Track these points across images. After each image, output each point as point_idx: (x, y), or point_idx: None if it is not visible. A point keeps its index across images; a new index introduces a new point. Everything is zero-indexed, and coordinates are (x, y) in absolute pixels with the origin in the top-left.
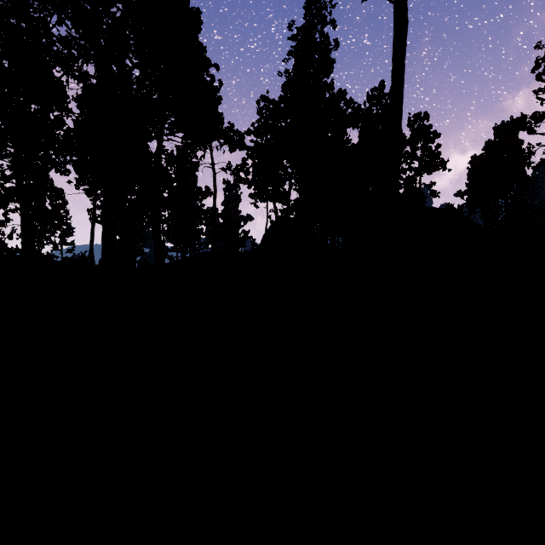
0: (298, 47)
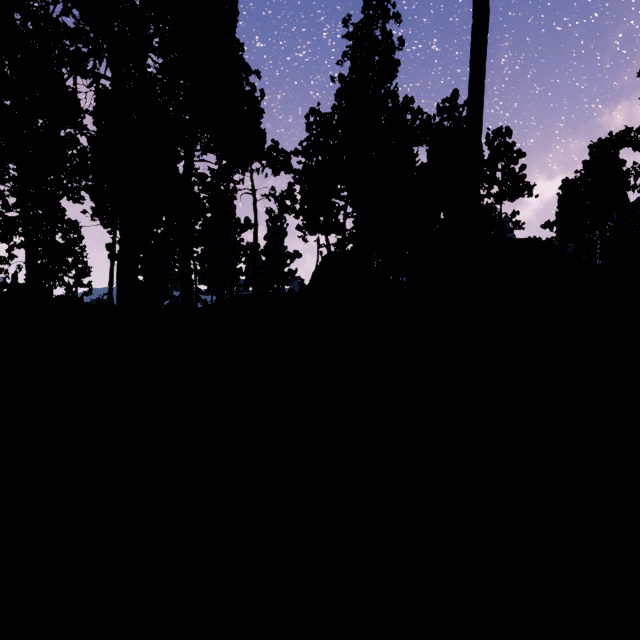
0: (355, 46)
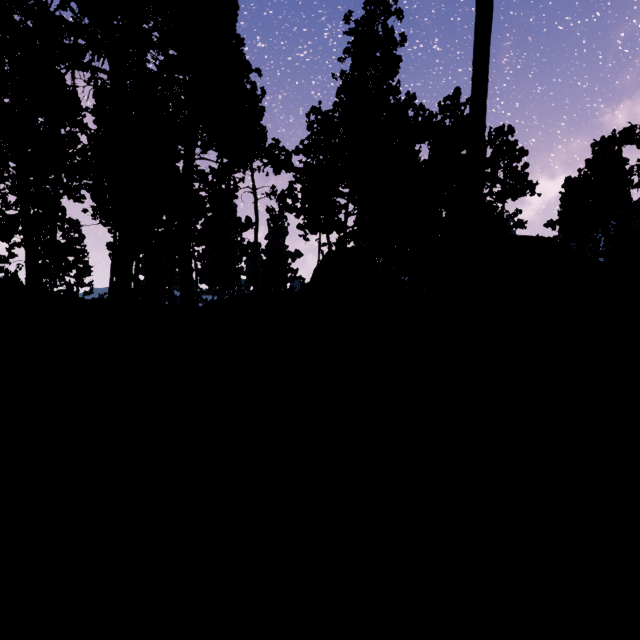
0: (356, 43)
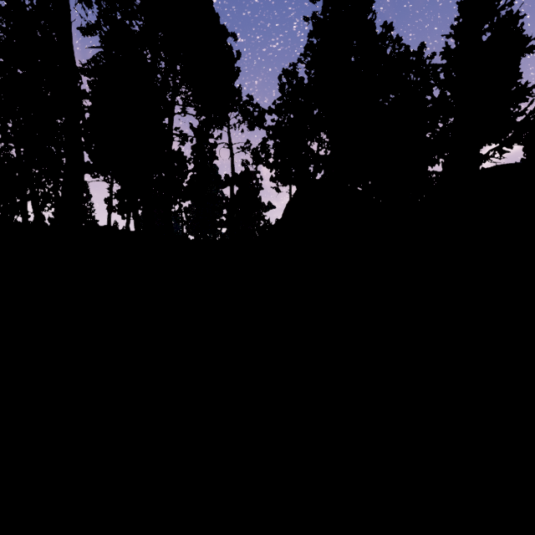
0: None
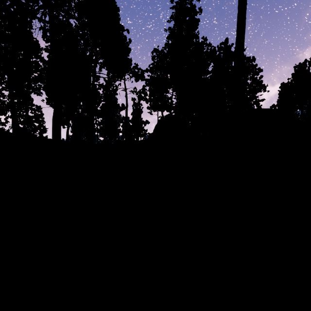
0: (176, 13)
